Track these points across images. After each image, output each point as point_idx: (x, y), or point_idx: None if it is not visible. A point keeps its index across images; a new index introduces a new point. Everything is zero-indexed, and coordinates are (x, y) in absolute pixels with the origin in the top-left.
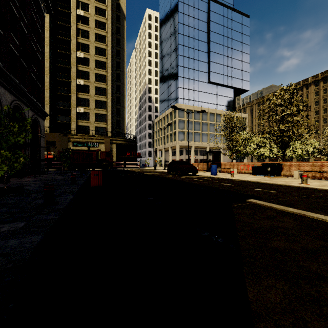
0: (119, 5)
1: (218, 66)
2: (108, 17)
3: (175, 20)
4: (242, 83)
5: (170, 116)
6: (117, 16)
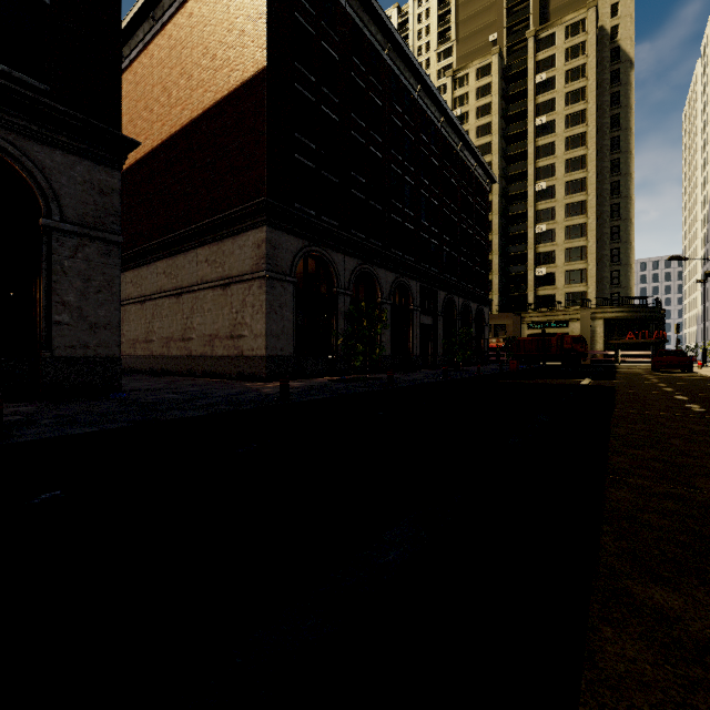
0: (617, 50)
1: None
2: (589, 96)
3: None
4: None
5: None
6: (612, 74)
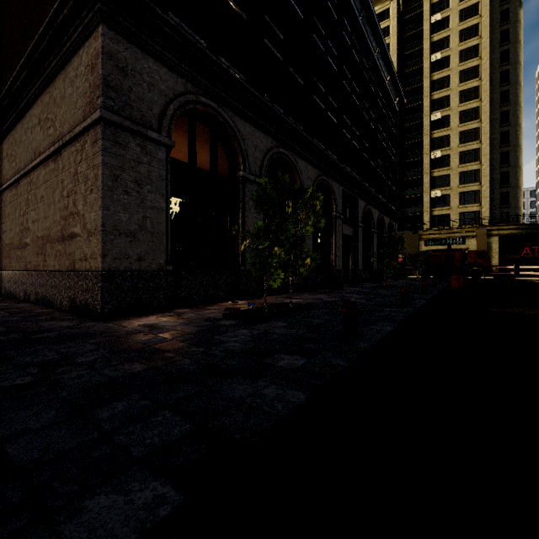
0: None
1: None
2: (482, 32)
3: None
4: None
5: None
6: (501, 14)
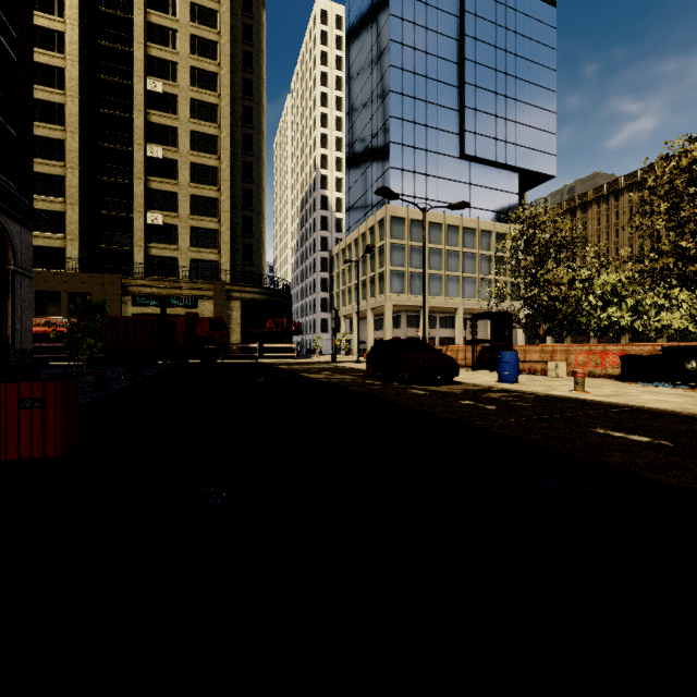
0: None
1: (484, 119)
2: None
3: (382, 10)
4: (540, 160)
5: (370, 237)
6: None
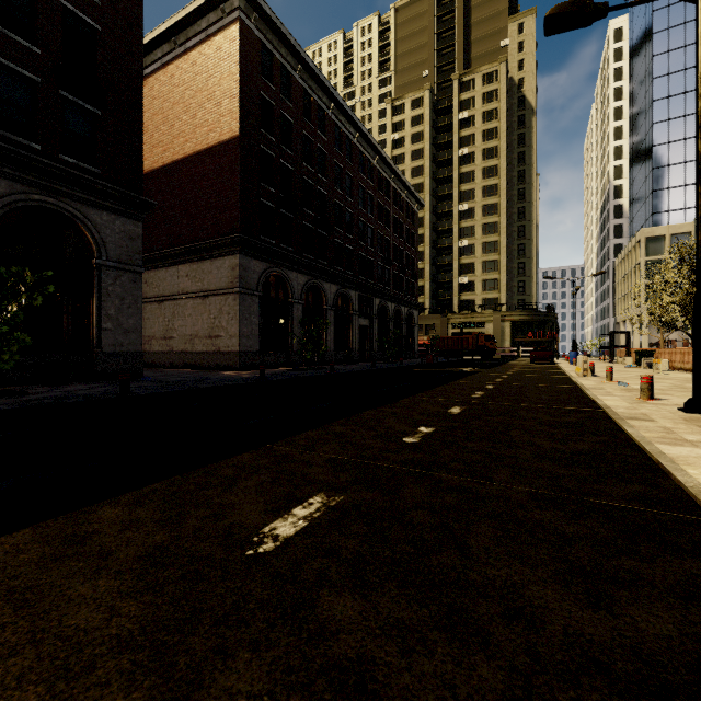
0: (522, 99)
1: None
2: (500, 136)
3: (647, 51)
4: None
5: (634, 254)
6: (519, 118)
